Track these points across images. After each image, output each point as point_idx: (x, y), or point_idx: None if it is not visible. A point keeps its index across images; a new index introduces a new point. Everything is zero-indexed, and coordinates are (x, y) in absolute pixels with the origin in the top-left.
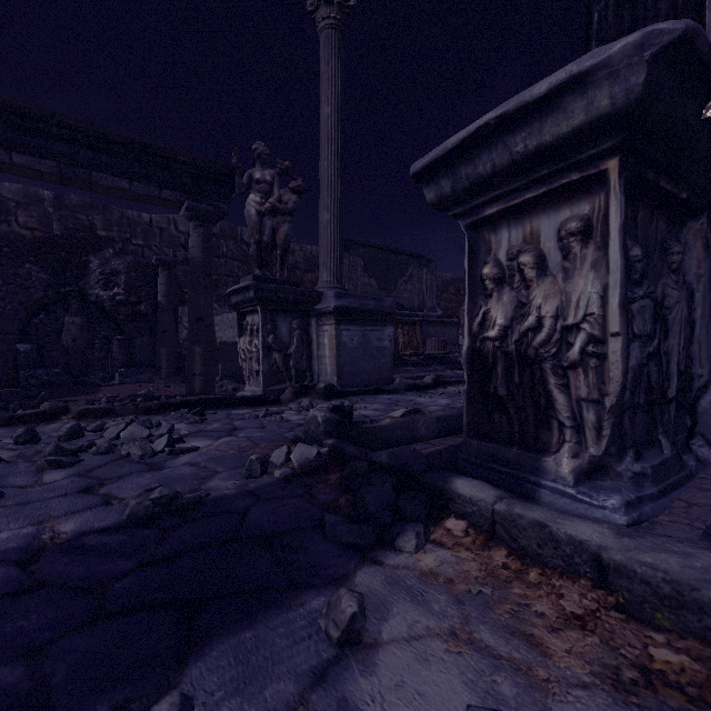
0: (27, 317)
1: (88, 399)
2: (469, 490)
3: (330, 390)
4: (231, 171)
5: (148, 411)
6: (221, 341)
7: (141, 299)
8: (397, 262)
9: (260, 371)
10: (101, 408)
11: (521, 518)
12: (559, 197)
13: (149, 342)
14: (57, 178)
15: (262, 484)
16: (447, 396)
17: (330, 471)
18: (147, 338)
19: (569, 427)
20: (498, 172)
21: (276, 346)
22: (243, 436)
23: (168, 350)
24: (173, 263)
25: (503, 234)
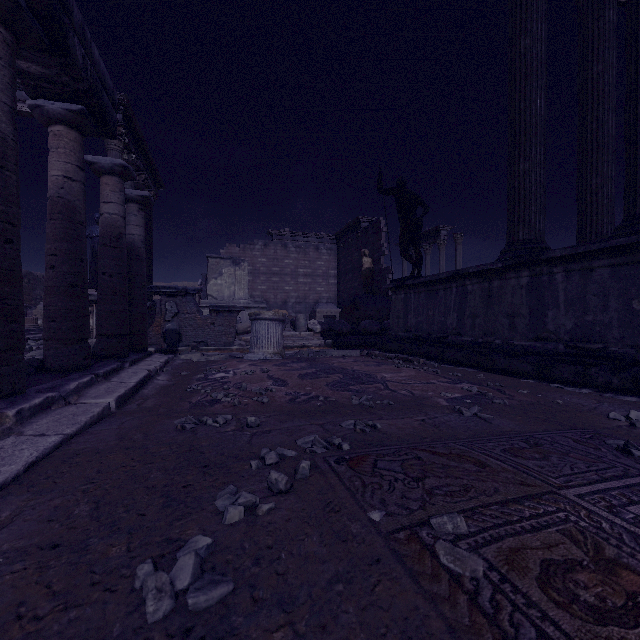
0: None
1: None
2: None
3: None
4: None
5: None
6: None
7: None
8: None
9: None
10: None
11: None
12: None
13: None
14: None
15: None
16: None
17: None
18: None
19: None
20: None
21: None
22: None
23: None
24: None
25: None
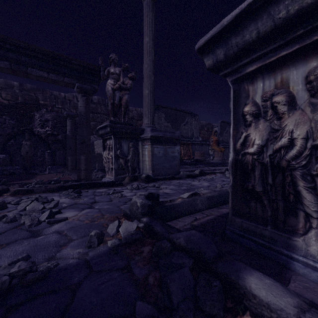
0: (4, 141)
1: (27, 182)
2: (264, 293)
3: (148, 178)
4: (99, 69)
5: (52, 190)
6: (97, 153)
7: (59, 133)
8: (180, 115)
9: (113, 168)
10: (26, 189)
11: None
12: (308, 51)
13: (63, 153)
14: (10, 71)
15: (97, 254)
16: (207, 180)
17: (144, 243)
18: (62, 151)
19: (316, 218)
20: (261, 37)
21: (121, 155)
22: (97, 208)
23: (71, 157)
24: (74, 116)
25: (259, 85)
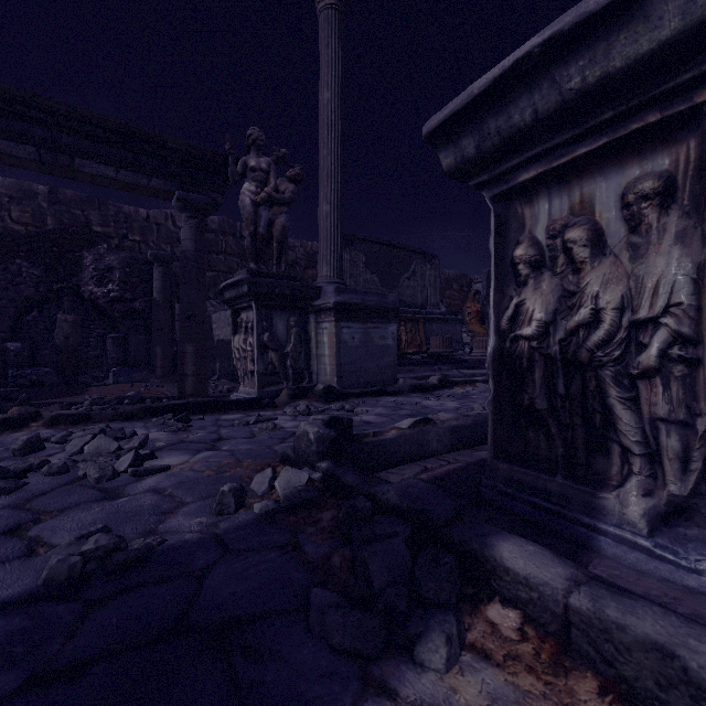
0: (18, 314)
1: (72, 401)
2: (522, 563)
3: (329, 392)
4: (225, 159)
5: (128, 417)
6: (219, 339)
7: (136, 296)
8: (399, 258)
9: (255, 371)
10: (76, 413)
11: (622, 630)
12: (624, 150)
13: (144, 340)
14: (37, 165)
15: (236, 525)
16: (454, 397)
17: (323, 506)
18: (142, 336)
19: (638, 454)
20: (540, 121)
21: (271, 344)
22: (227, 449)
23: (163, 348)
24: (169, 259)
25: (542, 206)
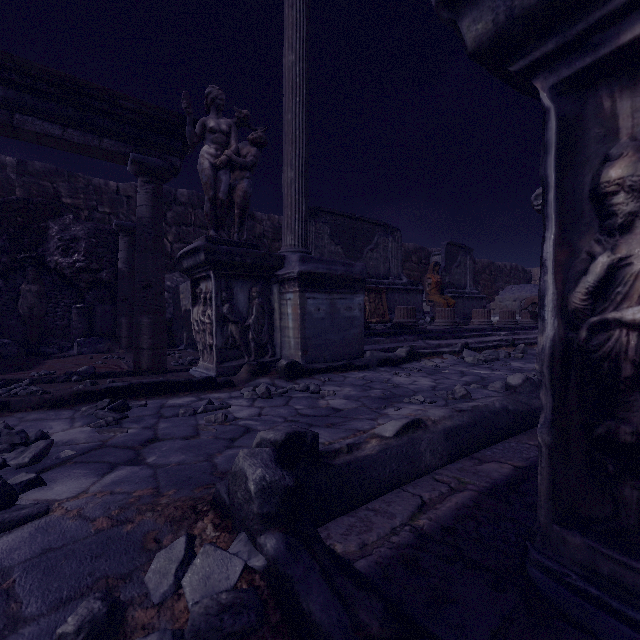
0: None
1: (15, 378)
2: None
3: (293, 368)
4: (183, 120)
5: (57, 403)
6: (186, 309)
7: (102, 266)
8: (363, 230)
9: (213, 346)
10: None
11: None
12: None
13: (111, 310)
14: None
15: None
16: (425, 372)
17: None
18: (108, 306)
19: None
20: None
21: (231, 316)
22: (152, 462)
23: (128, 319)
24: (134, 229)
25: None
